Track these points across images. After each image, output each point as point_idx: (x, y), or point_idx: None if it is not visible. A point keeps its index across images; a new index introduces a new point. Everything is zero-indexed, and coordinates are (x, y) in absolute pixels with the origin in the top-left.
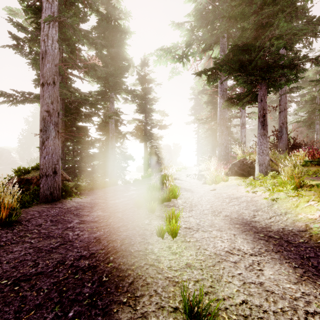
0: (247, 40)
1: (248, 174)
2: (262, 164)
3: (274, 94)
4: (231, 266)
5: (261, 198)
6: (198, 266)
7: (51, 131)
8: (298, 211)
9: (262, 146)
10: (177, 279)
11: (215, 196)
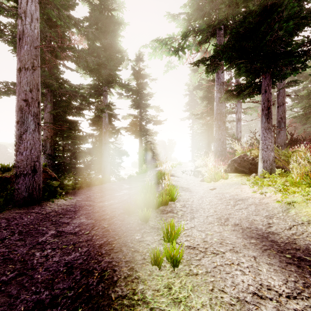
0: (250, 25)
1: (249, 171)
2: (267, 160)
3: (273, 88)
4: None
5: (271, 200)
6: None
7: (29, 123)
8: None
9: (266, 141)
10: None
11: (217, 197)
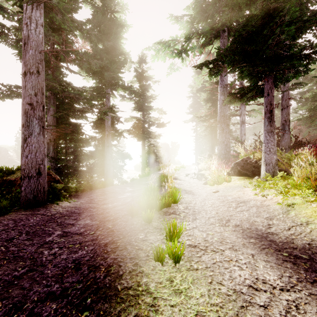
0: (252, 29)
1: (252, 174)
2: (269, 163)
3: (277, 90)
4: (261, 315)
5: (272, 202)
6: None
7: (34, 127)
8: None
9: (269, 144)
10: None
11: (220, 200)
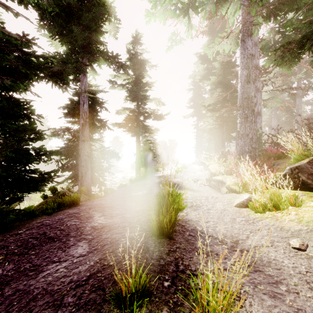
0: None
1: None
2: None
3: None
4: None
5: None
6: None
7: None
8: None
9: None
10: None
11: None
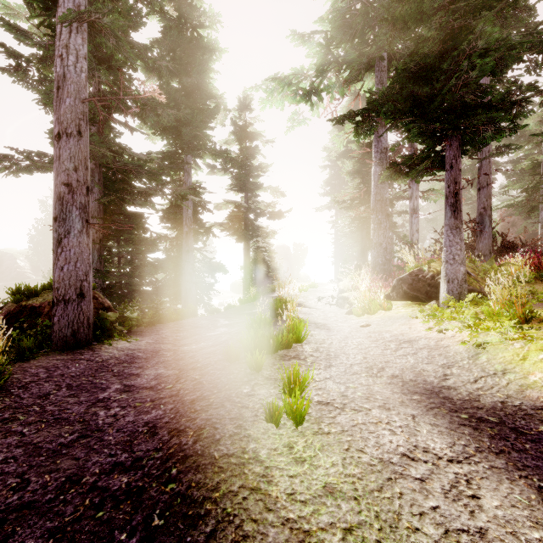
0: (426, 60)
1: (426, 297)
2: (453, 279)
3: (470, 157)
4: (414, 489)
5: (454, 341)
6: (350, 492)
7: (74, 221)
8: (527, 368)
9: (452, 247)
10: (307, 524)
11: (371, 338)
